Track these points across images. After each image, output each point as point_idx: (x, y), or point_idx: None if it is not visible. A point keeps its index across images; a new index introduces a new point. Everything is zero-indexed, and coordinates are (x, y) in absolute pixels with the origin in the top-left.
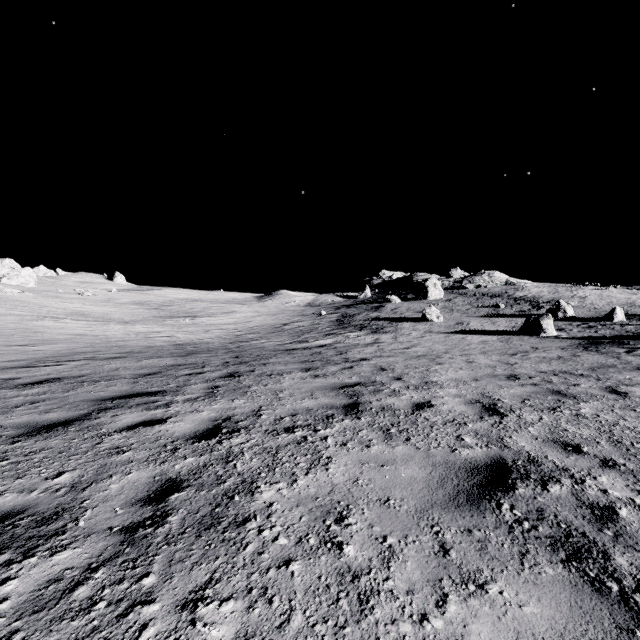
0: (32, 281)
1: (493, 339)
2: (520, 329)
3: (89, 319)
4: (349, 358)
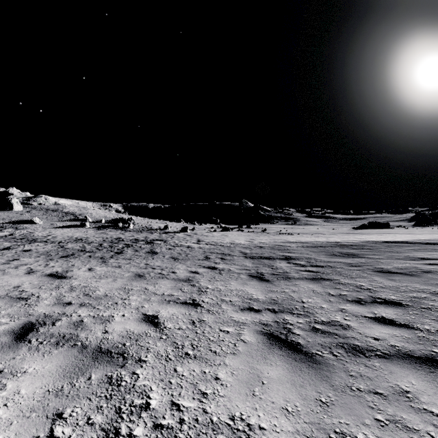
0: None
1: (73, 229)
2: (79, 226)
3: None
4: (43, 235)
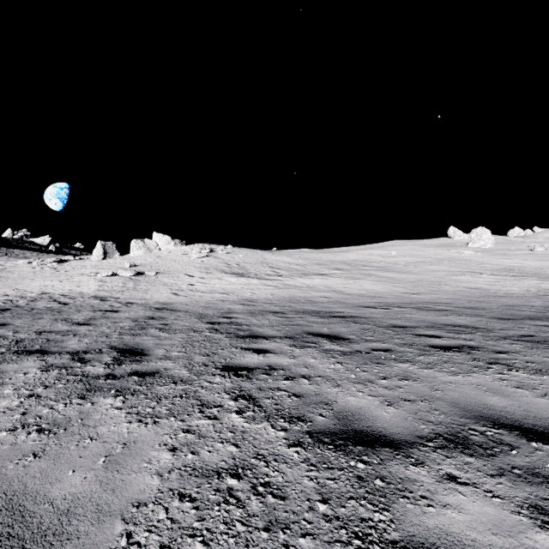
0: (489, 243)
1: None
2: None
3: (509, 274)
4: None
